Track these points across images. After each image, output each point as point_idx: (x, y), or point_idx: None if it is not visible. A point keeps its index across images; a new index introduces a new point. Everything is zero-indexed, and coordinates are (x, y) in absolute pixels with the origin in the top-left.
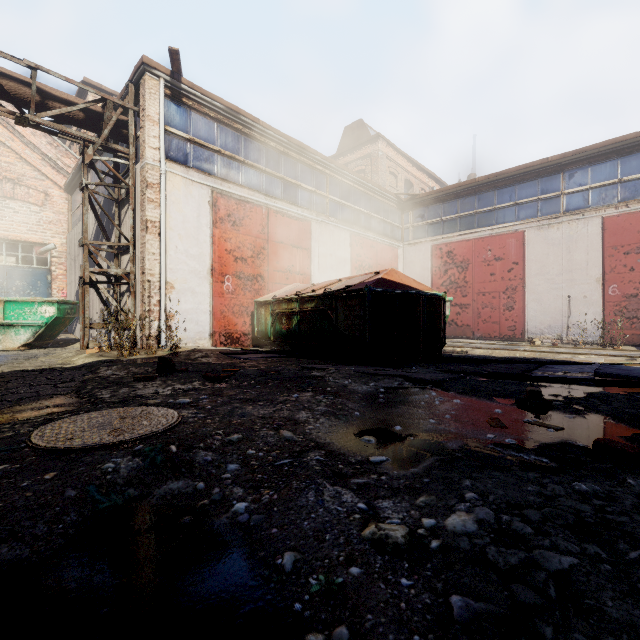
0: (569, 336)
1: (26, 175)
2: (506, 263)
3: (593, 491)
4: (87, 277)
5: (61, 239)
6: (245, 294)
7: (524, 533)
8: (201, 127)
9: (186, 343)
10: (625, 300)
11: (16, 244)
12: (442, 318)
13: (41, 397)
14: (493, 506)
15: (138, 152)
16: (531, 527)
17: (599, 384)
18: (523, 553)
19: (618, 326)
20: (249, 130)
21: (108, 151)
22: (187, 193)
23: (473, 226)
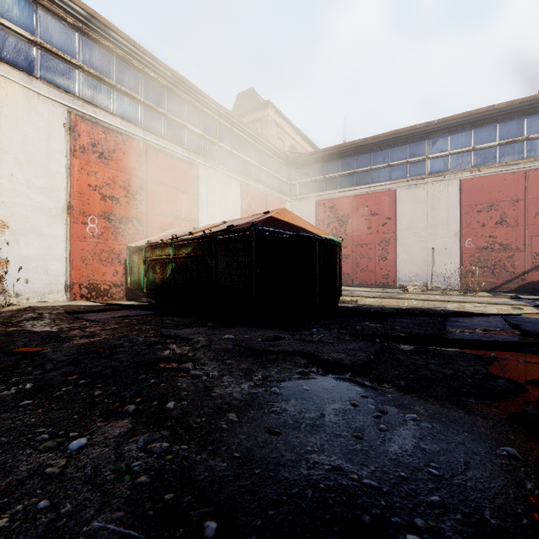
0: (433, 283)
1: None
2: (381, 218)
3: None
4: None
5: None
6: (117, 239)
7: None
8: (54, 31)
9: (28, 298)
10: (478, 252)
11: None
12: (338, 266)
13: None
14: None
15: None
16: None
17: None
18: None
19: (476, 274)
20: (123, 52)
21: None
22: (30, 108)
23: (352, 184)
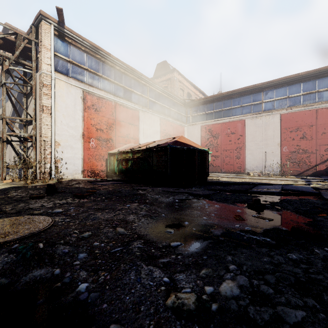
0: (265, 171)
1: None
2: (236, 135)
3: (299, 259)
4: (5, 137)
5: None
6: (102, 149)
7: (268, 293)
8: (76, 55)
9: (67, 176)
10: (290, 154)
11: None
12: (207, 162)
13: None
14: (246, 274)
15: (38, 66)
16: (271, 288)
17: (284, 195)
18: (270, 309)
19: (287, 166)
20: (104, 59)
21: (19, 64)
22: (68, 91)
23: (221, 116)
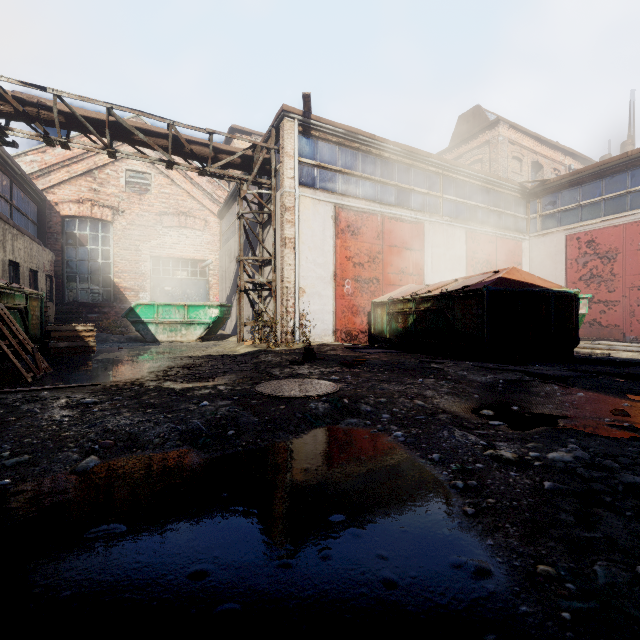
0: None
1: (193, 208)
2: None
3: None
4: (242, 286)
5: (215, 255)
6: (362, 296)
7: (611, 466)
8: (325, 152)
9: (314, 339)
10: None
11: (187, 262)
12: (574, 317)
13: (236, 371)
14: (591, 453)
15: (277, 182)
16: (620, 465)
17: None
18: (606, 474)
19: None
20: (365, 146)
21: (256, 185)
22: (315, 211)
23: (624, 208)
